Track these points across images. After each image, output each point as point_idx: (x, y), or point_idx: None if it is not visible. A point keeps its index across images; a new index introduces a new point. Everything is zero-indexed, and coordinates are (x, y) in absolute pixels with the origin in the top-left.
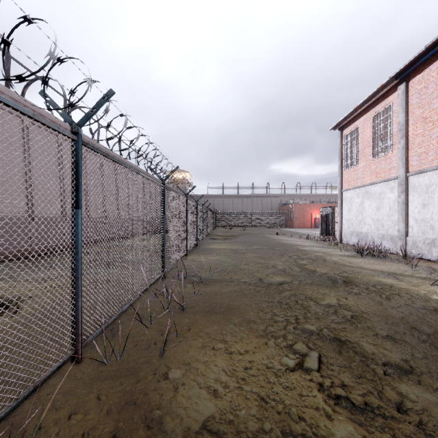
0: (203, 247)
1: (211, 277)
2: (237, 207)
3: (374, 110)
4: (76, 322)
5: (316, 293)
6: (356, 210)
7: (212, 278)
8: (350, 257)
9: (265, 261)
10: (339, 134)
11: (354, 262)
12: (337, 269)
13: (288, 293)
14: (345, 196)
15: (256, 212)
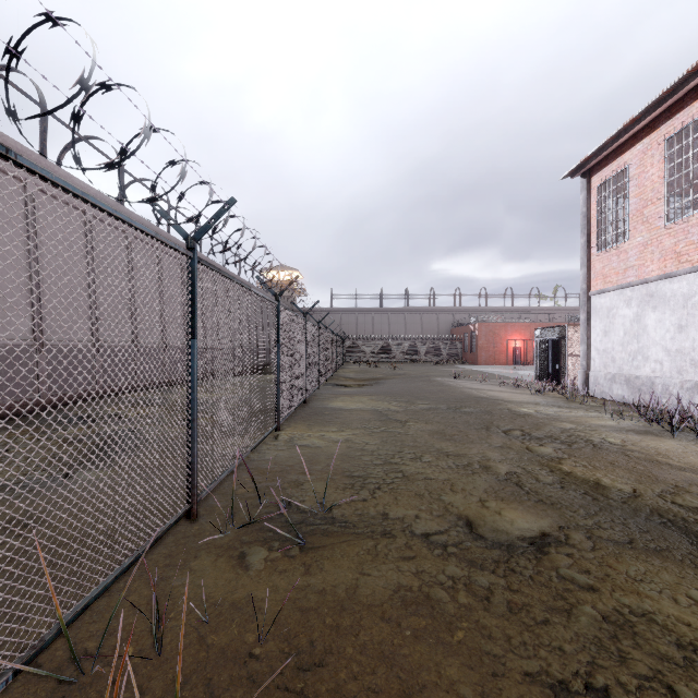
0: (318, 405)
1: (329, 513)
2: (379, 330)
3: (671, 124)
4: None
5: (695, 612)
6: (623, 332)
7: (331, 520)
8: (644, 435)
9: (456, 446)
10: (583, 185)
11: (670, 451)
12: (652, 477)
13: (596, 613)
14: (596, 305)
15: (413, 338)
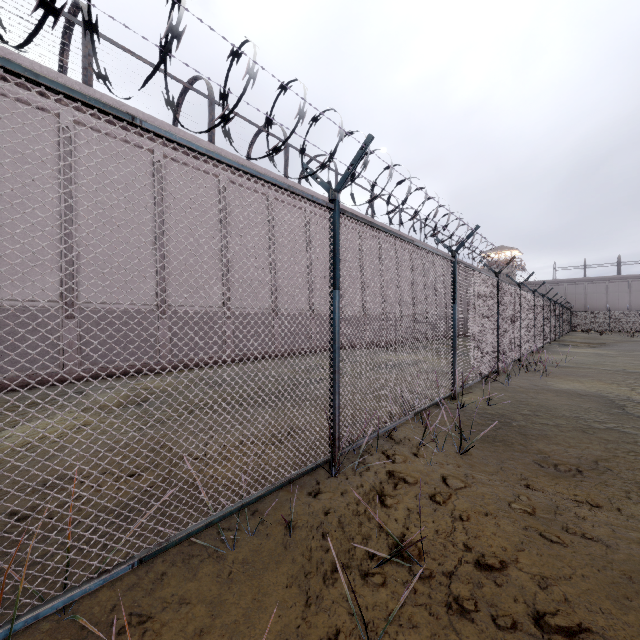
0: (552, 350)
1: (567, 365)
2: (616, 298)
3: None
4: (497, 357)
5: None
6: None
7: (568, 365)
8: None
9: None
10: None
11: None
12: None
13: None
14: None
15: None
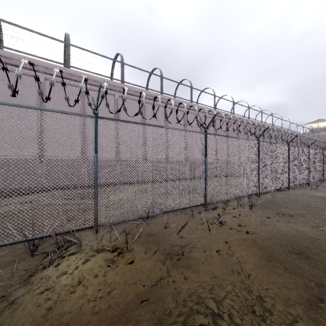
0: None
1: None
2: None
3: None
4: (288, 181)
5: None
6: None
7: None
8: None
9: None
10: None
11: None
12: None
13: None
14: None
15: None
